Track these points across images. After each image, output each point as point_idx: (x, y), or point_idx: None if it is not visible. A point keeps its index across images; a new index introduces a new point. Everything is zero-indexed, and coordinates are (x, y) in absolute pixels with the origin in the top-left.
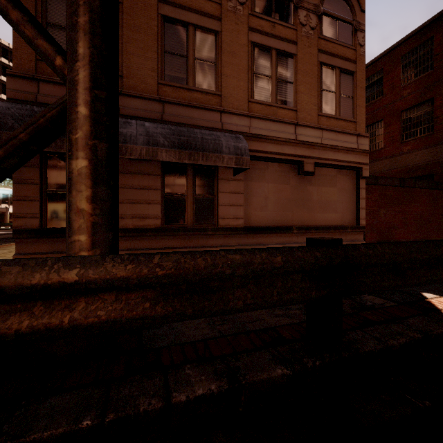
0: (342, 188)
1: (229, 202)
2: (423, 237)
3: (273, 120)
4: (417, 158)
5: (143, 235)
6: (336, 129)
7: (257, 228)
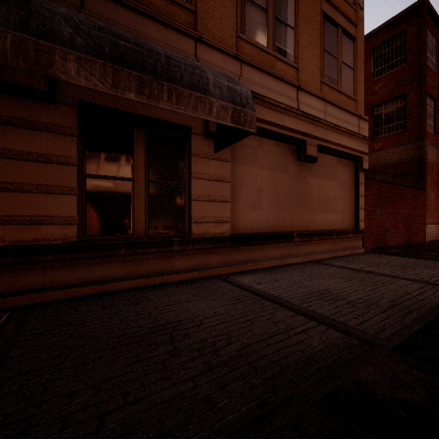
0: (342, 182)
1: (208, 195)
2: (408, 240)
3: (270, 74)
4: (389, 155)
5: (33, 261)
6: (340, 105)
7: (249, 236)
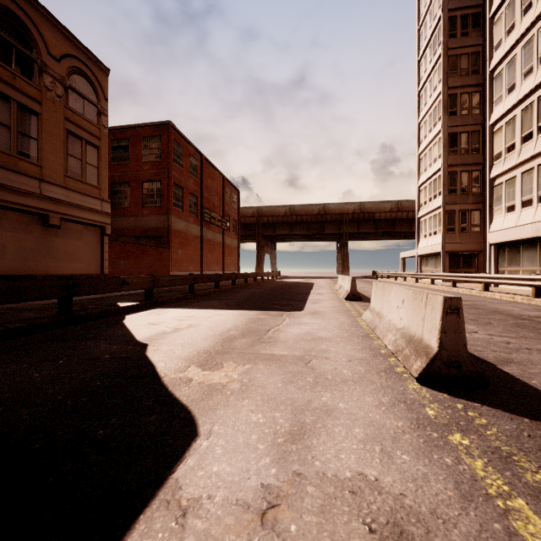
0: (88, 242)
1: None
2: None
3: (13, 171)
4: (152, 221)
5: None
6: (83, 192)
7: None
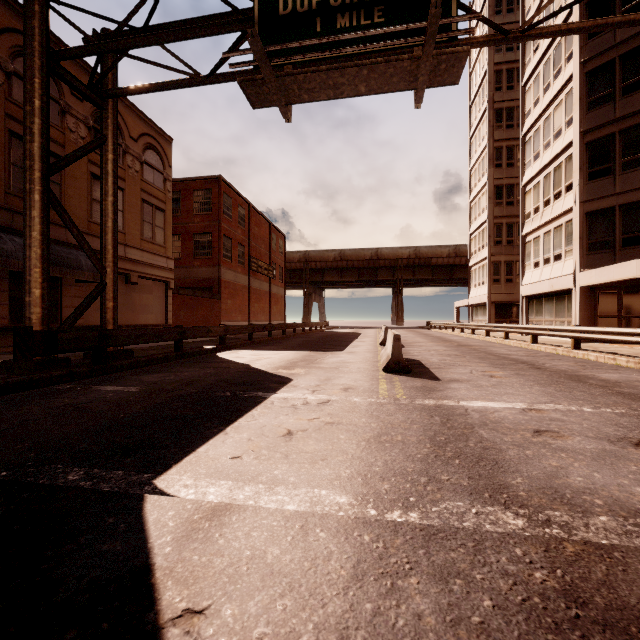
0: (157, 296)
1: (72, 305)
2: None
3: None
4: (203, 273)
5: None
6: (154, 252)
7: (96, 326)
